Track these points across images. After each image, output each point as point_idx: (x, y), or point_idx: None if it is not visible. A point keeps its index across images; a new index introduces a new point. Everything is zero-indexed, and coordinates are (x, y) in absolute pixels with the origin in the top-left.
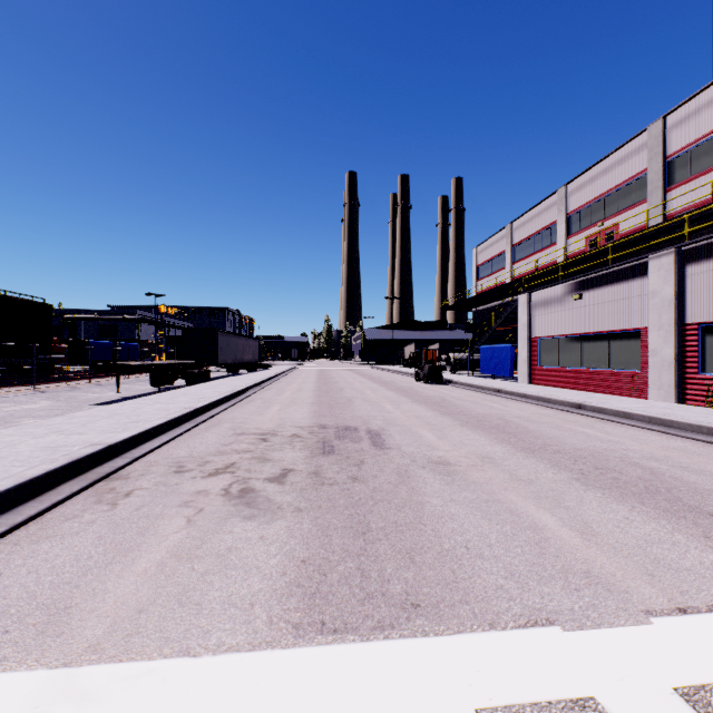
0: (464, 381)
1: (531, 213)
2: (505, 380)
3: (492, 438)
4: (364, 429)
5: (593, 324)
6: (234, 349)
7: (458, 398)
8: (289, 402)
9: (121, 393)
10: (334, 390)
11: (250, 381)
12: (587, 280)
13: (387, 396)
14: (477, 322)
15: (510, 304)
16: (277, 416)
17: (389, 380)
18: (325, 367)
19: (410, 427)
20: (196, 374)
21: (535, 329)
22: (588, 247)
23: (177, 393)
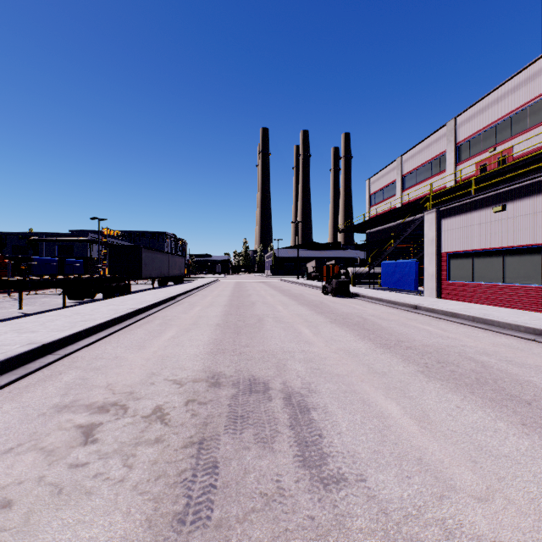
0: (372, 295)
1: (421, 146)
2: (406, 293)
3: (518, 423)
4: (280, 389)
5: (520, 237)
6: (159, 264)
7: (378, 316)
8: (190, 324)
9: (30, 308)
10: (245, 305)
11: (164, 295)
12: (512, 190)
13: (300, 313)
14: (370, 242)
15: (401, 226)
16: (161, 351)
17: (298, 293)
18: (242, 279)
19: (350, 381)
20: (113, 288)
21: (443, 244)
22: (479, 172)
23: (66, 313)
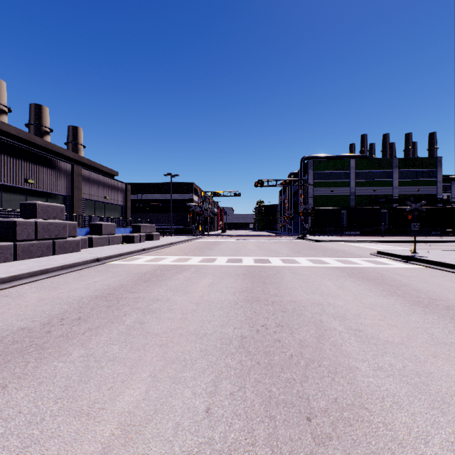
0: None
1: None
2: None
3: None
4: None
5: None
6: None
7: None
8: None
9: None
10: None
11: None
12: None
13: None
14: None
15: None
16: None
17: None
18: None
19: None
20: None
21: None
22: None
23: None
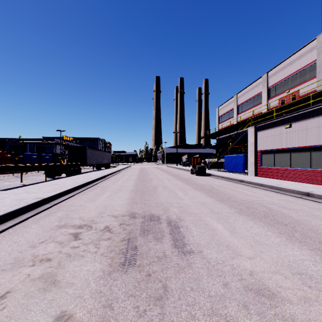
0: (218, 174)
1: (248, 88)
2: (238, 173)
3: (277, 232)
4: (165, 219)
5: (299, 142)
6: (97, 157)
7: (220, 186)
8: (117, 189)
9: (26, 182)
10: (147, 180)
11: (100, 174)
12: (295, 116)
13: (177, 184)
14: (219, 144)
15: (236, 135)
16: (104, 202)
17: (176, 173)
18: (144, 166)
19: (200, 216)
20: (72, 171)
21: (258, 145)
22: (280, 104)
23: (49, 184)
